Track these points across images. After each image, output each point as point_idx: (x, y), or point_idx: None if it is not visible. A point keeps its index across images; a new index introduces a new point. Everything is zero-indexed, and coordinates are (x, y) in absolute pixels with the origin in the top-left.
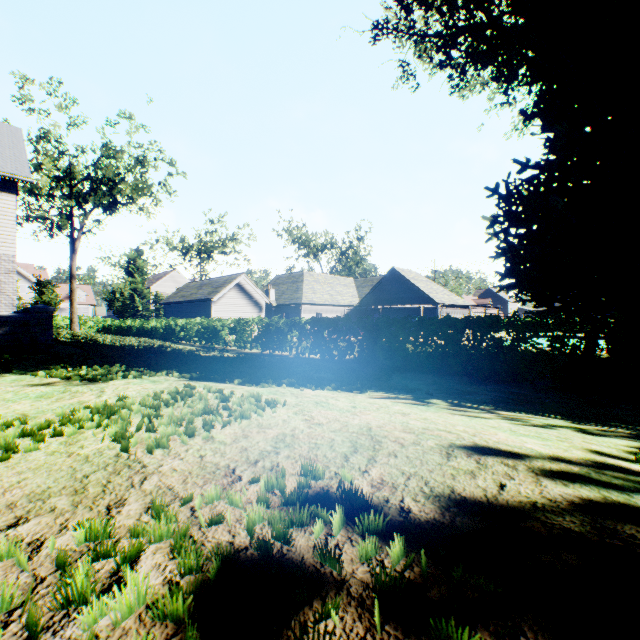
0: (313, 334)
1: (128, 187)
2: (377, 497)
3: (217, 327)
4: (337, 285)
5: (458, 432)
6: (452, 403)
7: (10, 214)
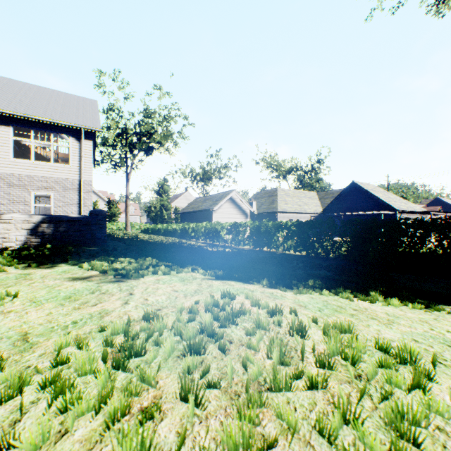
0: (298, 234)
1: (158, 135)
2: None
3: (218, 229)
4: (303, 197)
5: None
6: None
7: (89, 154)
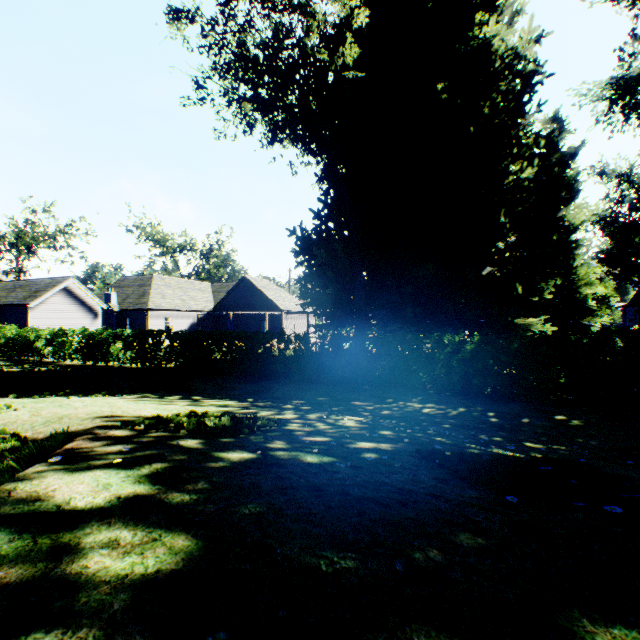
0: (136, 346)
1: None
2: (30, 436)
3: (31, 338)
4: (192, 290)
5: (119, 411)
6: (184, 397)
7: None
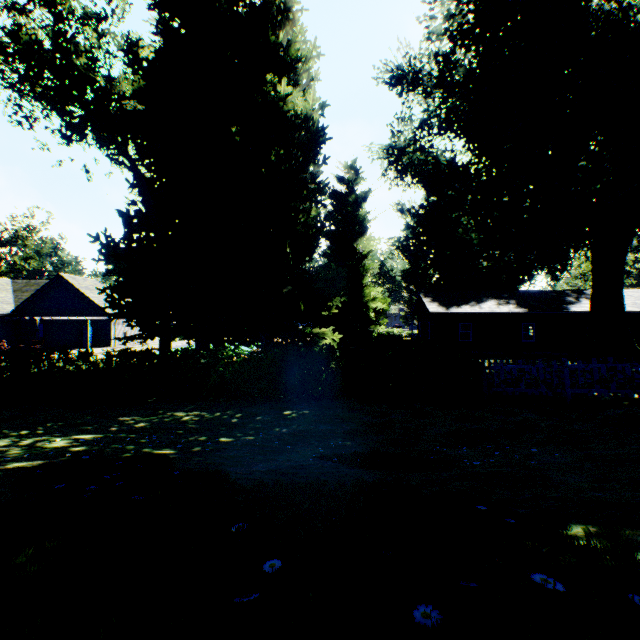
0: None
1: None
2: None
3: None
4: None
5: None
6: None
7: None
